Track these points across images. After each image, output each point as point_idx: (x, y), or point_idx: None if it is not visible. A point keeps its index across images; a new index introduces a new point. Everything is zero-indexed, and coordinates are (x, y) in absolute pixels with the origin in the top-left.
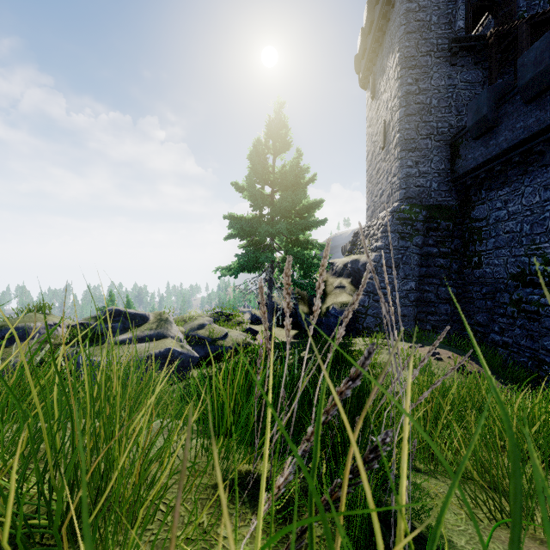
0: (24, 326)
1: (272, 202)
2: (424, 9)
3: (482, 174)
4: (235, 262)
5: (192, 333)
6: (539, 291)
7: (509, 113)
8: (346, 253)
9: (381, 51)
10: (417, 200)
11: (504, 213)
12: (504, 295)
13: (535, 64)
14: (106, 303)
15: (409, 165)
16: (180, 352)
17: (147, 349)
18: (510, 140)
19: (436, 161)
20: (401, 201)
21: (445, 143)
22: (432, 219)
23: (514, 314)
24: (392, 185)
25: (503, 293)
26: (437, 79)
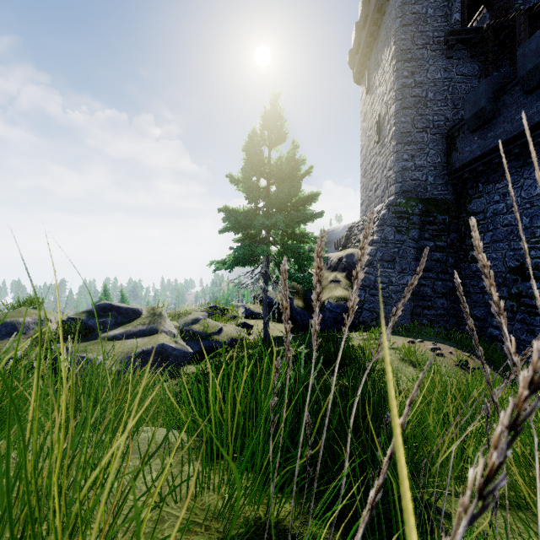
0: (12, 321)
1: (268, 194)
2: (420, 2)
3: (479, 166)
4: (230, 256)
5: (186, 328)
6: (539, 285)
7: (508, 105)
8: (340, 248)
9: (376, 45)
10: (413, 194)
11: (503, 206)
12: (502, 289)
13: (537, 54)
14: (101, 298)
15: (405, 158)
16: (174, 348)
17: (139, 345)
18: (509, 132)
19: (432, 154)
20: (397, 195)
21: (441, 137)
22: (428, 213)
23: (513, 308)
24: (387, 178)
25: (501, 287)
26: (433, 72)
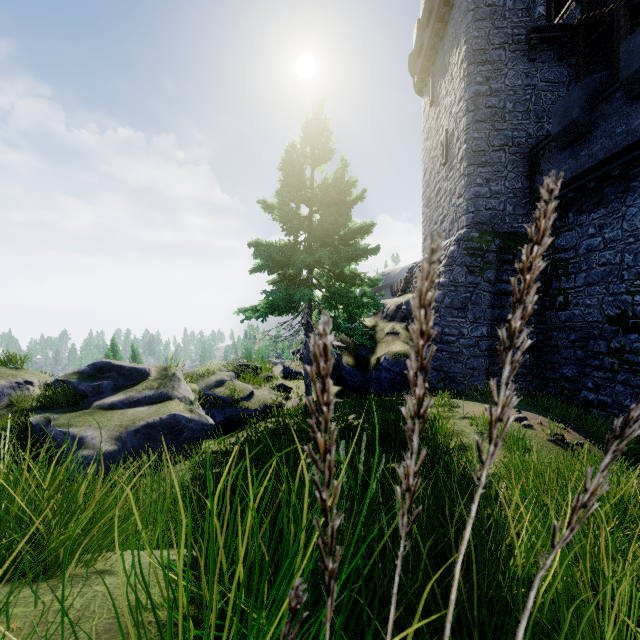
0: None
1: (310, 225)
2: None
3: (570, 192)
4: (263, 301)
5: (207, 392)
6: None
7: (606, 115)
8: (399, 293)
9: (443, 46)
10: (488, 226)
11: (599, 241)
12: (599, 342)
13: None
14: (107, 354)
15: (478, 183)
16: (189, 419)
17: (143, 415)
18: (607, 149)
19: (512, 178)
20: (469, 227)
21: (522, 157)
22: (507, 249)
23: (614, 366)
24: (456, 208)
25: (597, 340)
26: (513, 78)
